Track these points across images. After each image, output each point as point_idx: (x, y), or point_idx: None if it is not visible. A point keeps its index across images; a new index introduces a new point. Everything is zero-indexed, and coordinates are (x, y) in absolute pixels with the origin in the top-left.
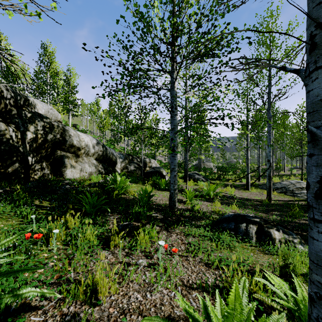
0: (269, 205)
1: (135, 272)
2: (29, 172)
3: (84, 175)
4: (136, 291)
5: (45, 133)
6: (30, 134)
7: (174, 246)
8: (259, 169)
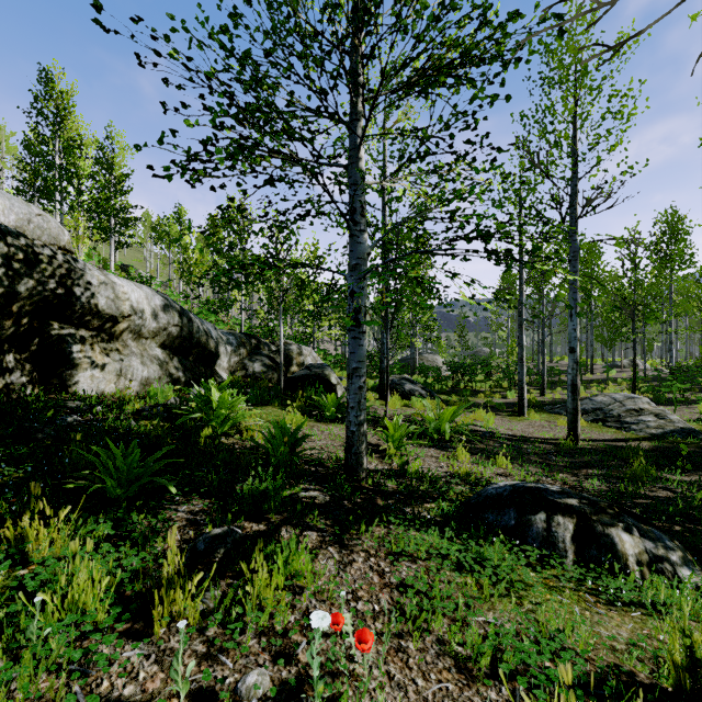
0: (575, 452)
1: None
2: None
3: (129, 386)
4: None
5: (11, 275)
6: None
7: (360, 600)
8: (544, 368)
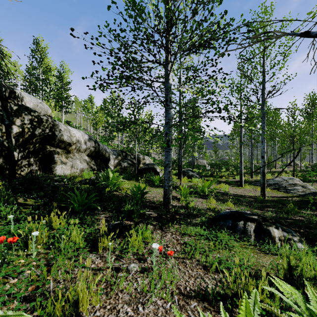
0: (263, 201)
1: (125, 280)
2: (15, 168)
3: (75, 171)
4: (126, 303)
5: (33, 127)
6: (16, 127)
7: (169, 247)
8: (252, 166)
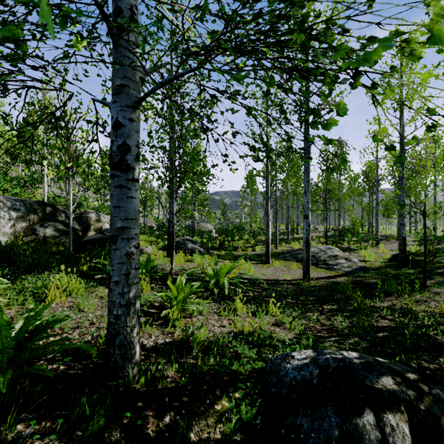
0: (311, 290)
1: None
2: None
3: None
4: None
5: None
6: None
7: None
8: (277, 231)
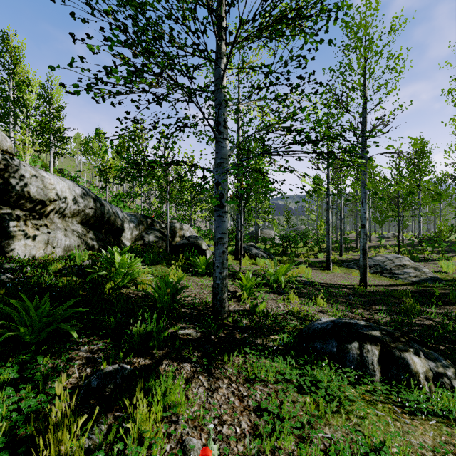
0: (366, 294)
1: None
2: None
3: (55, 252)
4: None
5: None
6: None
7: (224, 424)
8: (341, 239)
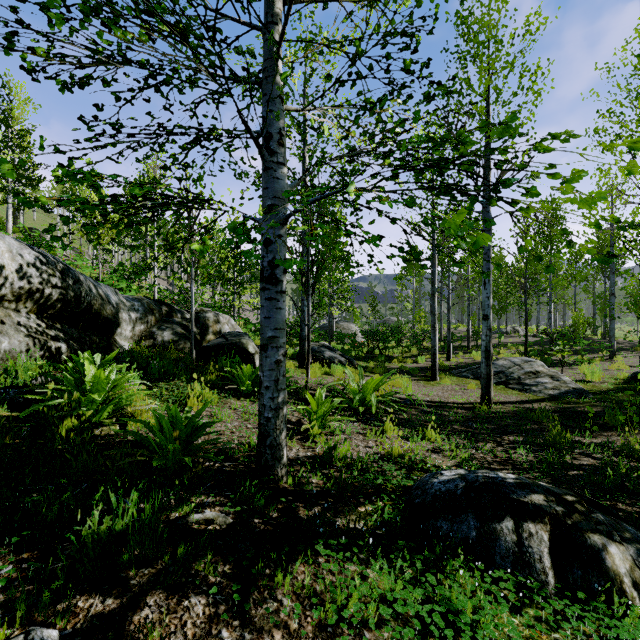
0: (491, 417)
1: None
2: None
3: None
4: None
5: None
6: None
7: None
8: (449, 335)
